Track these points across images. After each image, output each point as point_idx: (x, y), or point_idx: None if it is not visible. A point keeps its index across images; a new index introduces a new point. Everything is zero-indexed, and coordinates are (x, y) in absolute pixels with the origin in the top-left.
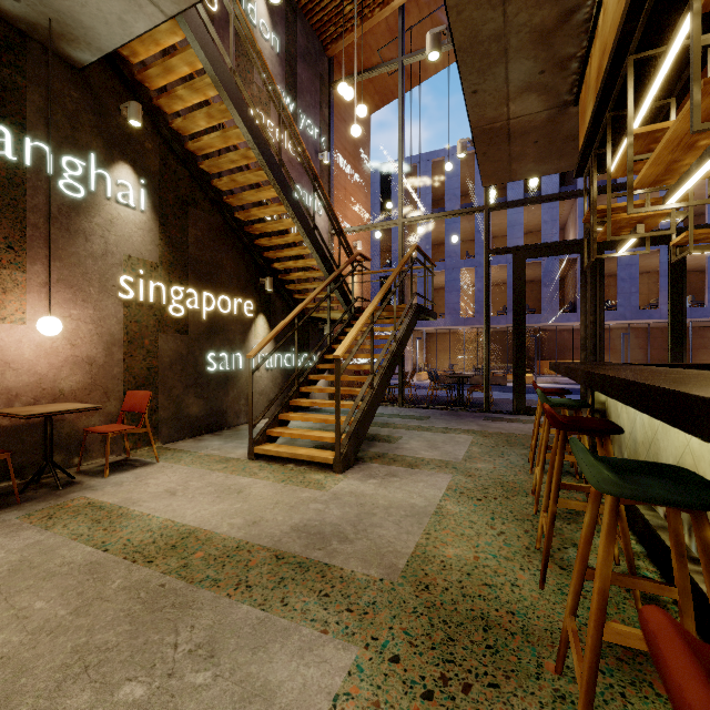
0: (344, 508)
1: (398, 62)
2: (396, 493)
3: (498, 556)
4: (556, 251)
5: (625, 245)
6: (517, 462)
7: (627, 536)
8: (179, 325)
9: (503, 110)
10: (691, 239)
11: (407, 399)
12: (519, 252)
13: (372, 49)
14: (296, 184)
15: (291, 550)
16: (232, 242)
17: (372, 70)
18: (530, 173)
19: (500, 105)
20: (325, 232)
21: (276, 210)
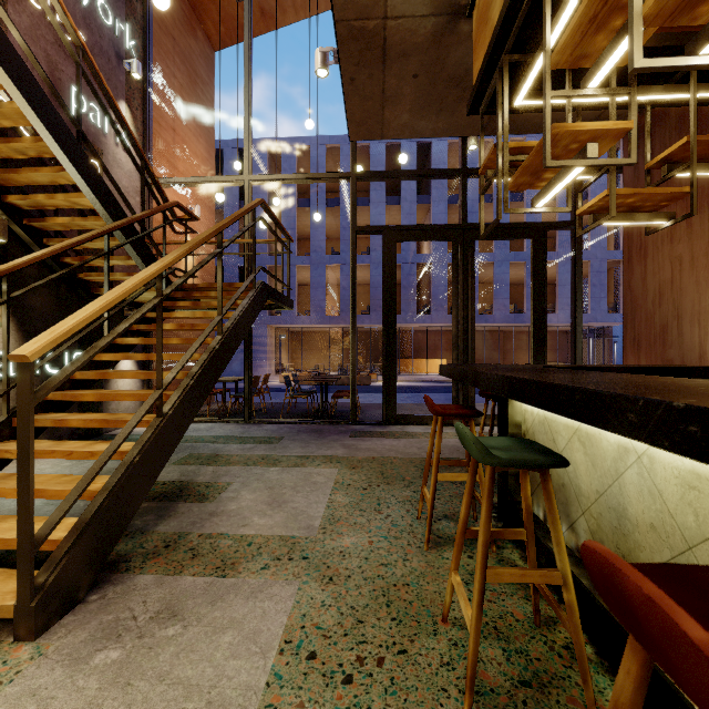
0: None
1: None
2: (147, 707)
3: None
4: (428, 235)
5: (553, 190)
6: (402, 520)
7: None
8: None
9: None
10: (614, 199)
11: (260, 410)
12: (390, 233)
13: None
14: (74, 87)
15: None
16: None
17: None
18: (405, 130)
19: None
20: (137, 178)
21: None
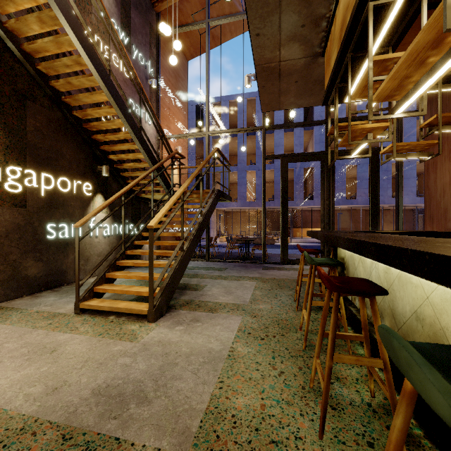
0: (150, 360)
1: (206, 23)
2: (197, 338)
3: (281, 401)
4: (306, 158)
5: (357, 149)
6: (286, 301)
7: (392, 386)
8: (16, 200)
9: (276, 53)
10: (395, 148)
11: (212, 255)
12: (284, 158)
13: (188, 13)
14: (130, 99)
15: (83, 424)
16: (72, 135)
17: (187, 26)
18: (292, 105)
19: (275, 49)
20: (154, 137)
21: (108, 111)
